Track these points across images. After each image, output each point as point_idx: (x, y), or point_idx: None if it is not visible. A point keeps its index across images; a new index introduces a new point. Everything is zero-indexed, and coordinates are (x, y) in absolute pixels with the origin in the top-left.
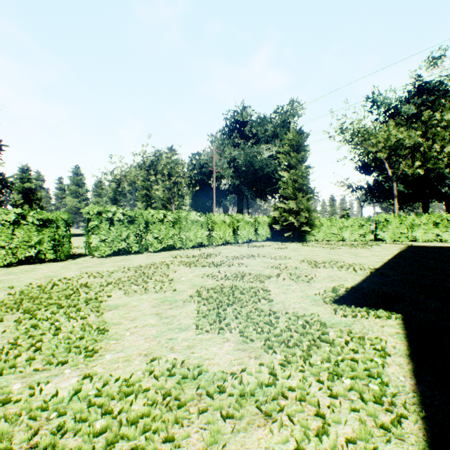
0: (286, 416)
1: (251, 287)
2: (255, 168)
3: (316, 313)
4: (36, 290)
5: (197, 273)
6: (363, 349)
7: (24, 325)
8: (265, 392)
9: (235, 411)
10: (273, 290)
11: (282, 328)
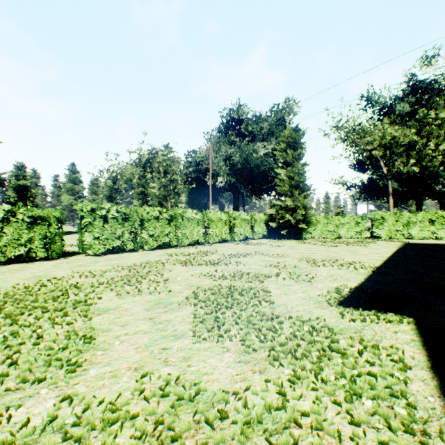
0: None
1: (250, 288)
2: (251, 166)
3: (322, 317)
4: (22, 292)
5: (193, 273)
6: (379, 361)
7: (2, 332)
8: (274, 418)
9: None
10: (273, 291)
11: (287, 334)
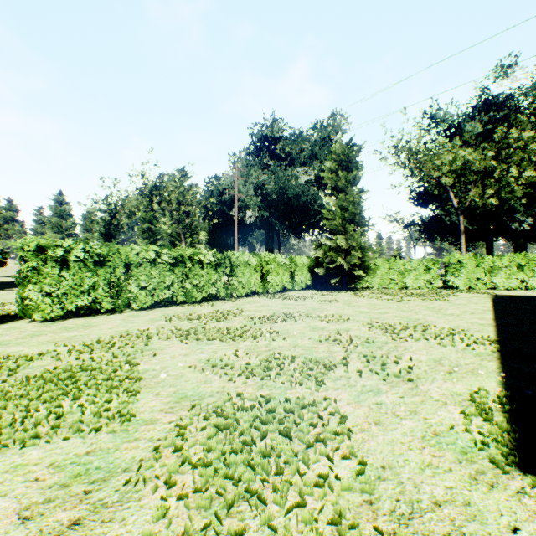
0: None
1: (302, 406)
2: (289, 196)
3: None
4: None
5: (195, 359)
6: None
7: None
8: None
9: None
10: (350, 413)
11: None
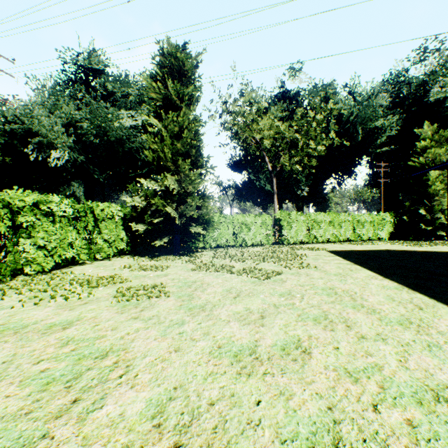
0: None
1: None
2: (110, 139)
3: None
4: None
5: None
6: None
7: None
8: None
9: None
10: None
11: None
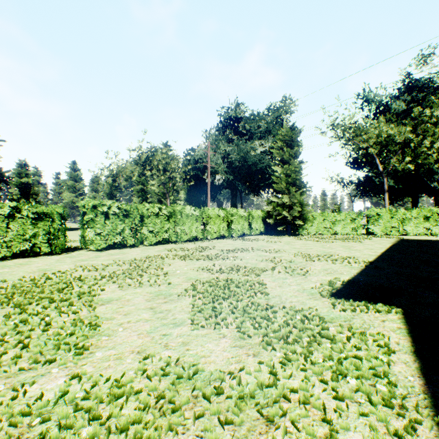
0: (290, 422)
1: (246, 281)
2: (249, 163)
3: (314, 308)
4: (29, 284)
5: (192, 267)
6: (365, 346)
7: (13, 320)
8: (265, 394)
9: (234, 416)
10: (268, 284)
11: (280, 323)
